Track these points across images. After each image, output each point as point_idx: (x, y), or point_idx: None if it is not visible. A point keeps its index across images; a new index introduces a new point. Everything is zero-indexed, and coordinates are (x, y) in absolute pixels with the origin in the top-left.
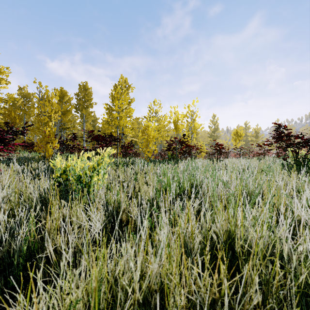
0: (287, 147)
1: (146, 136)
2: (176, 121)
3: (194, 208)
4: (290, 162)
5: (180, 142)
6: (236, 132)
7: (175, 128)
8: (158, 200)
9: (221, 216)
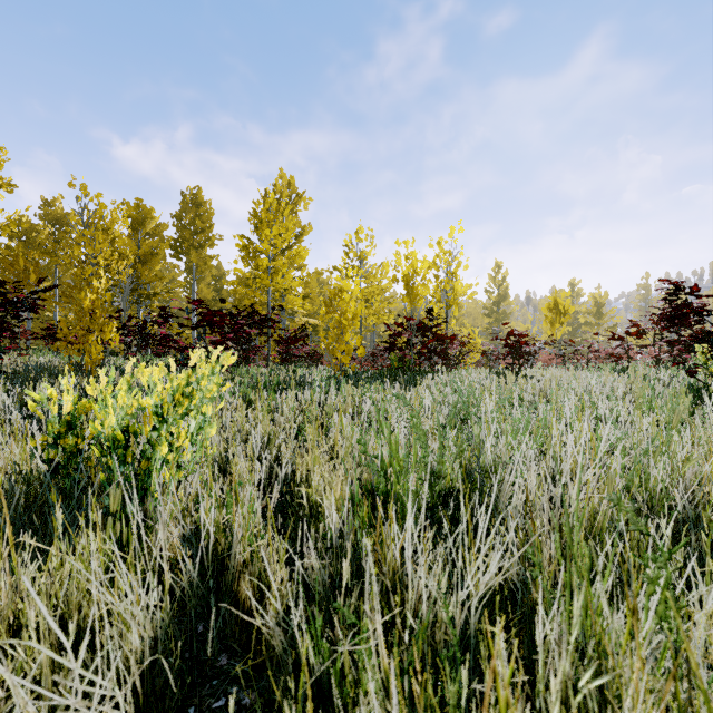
0: (701, 341)
1: (336, 314)
2: (411, 277)
3: (490, 576)
4: (706, 382)
5: (421, 329)
6: (553, 305)
7: (408, 293)
8: (359, 534)
9: (636, 682)
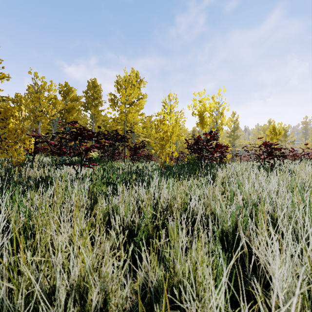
0: None
1: (160, 133)
2: (202, 112)
3: None
4: None
5: (205, 142)
6: (272, 129)
7: (201, 121)
8: None
9: None
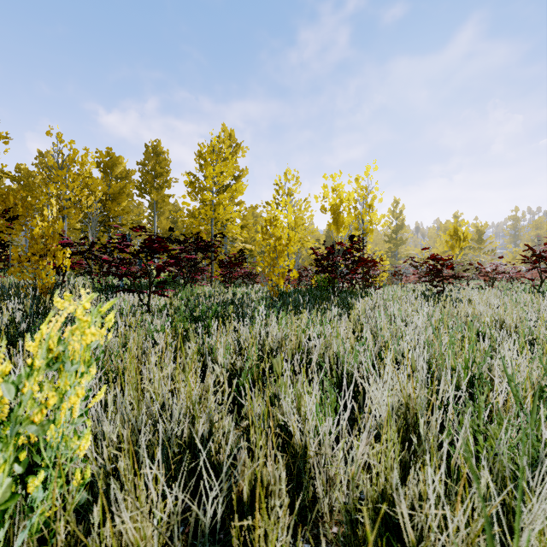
0: None
1: (271, 240)
2: (337, 206)
3: None
4: None
5: (344, 253)
6: (453, 232)
7: (335, 221)
8: None
9: None
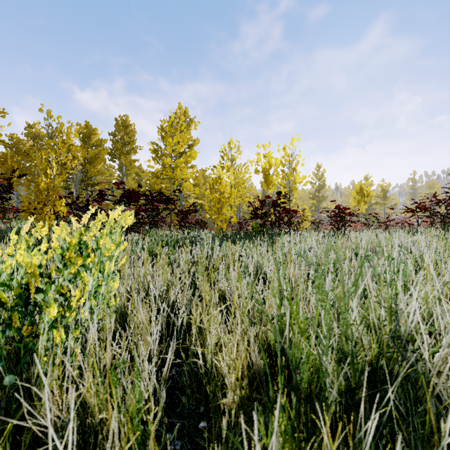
0: None
1: (216, 194)
2: (267, 169)
3: None
4: None
5: (273, 205)
6: (359, 190)
7: (266, 180)
8: (279, 446)
9: None
